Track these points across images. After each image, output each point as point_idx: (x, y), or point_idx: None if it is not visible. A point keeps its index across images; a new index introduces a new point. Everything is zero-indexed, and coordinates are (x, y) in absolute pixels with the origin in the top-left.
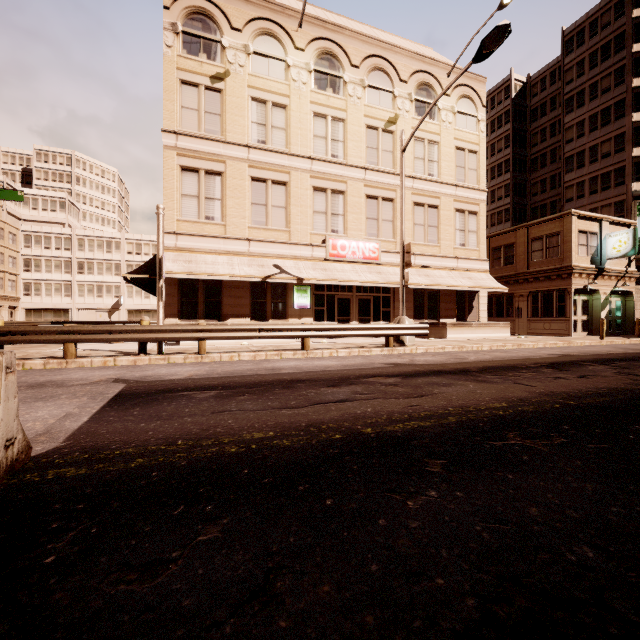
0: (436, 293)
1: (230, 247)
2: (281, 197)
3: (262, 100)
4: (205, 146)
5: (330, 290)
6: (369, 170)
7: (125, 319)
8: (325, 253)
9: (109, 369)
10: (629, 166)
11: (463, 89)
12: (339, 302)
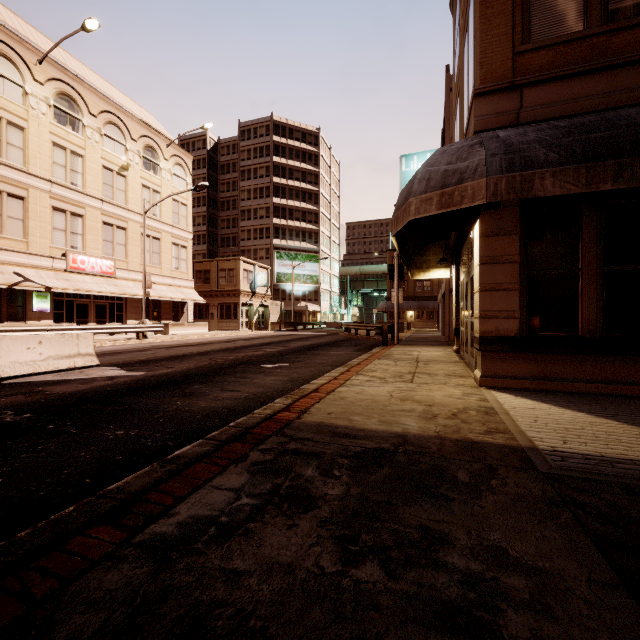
0: (159, 302)
1: None
2: (18, 210)
3: None
4: None
5: (70, 296)
6: (106, 202)
7: None
8: (66, 265)
9: None
10: (272, 228)
11: (178, 159)
12: (78, 307)
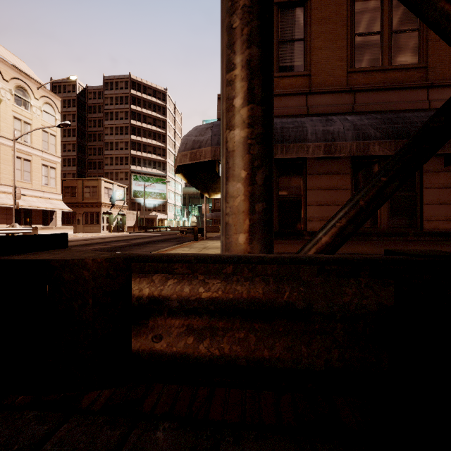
0: (30, 210)
1: None
2: None
3: None
4: None
5: None
6: None
7: None
8: None
9: None
10: (130, 157)
11: (47, 99)
12: None
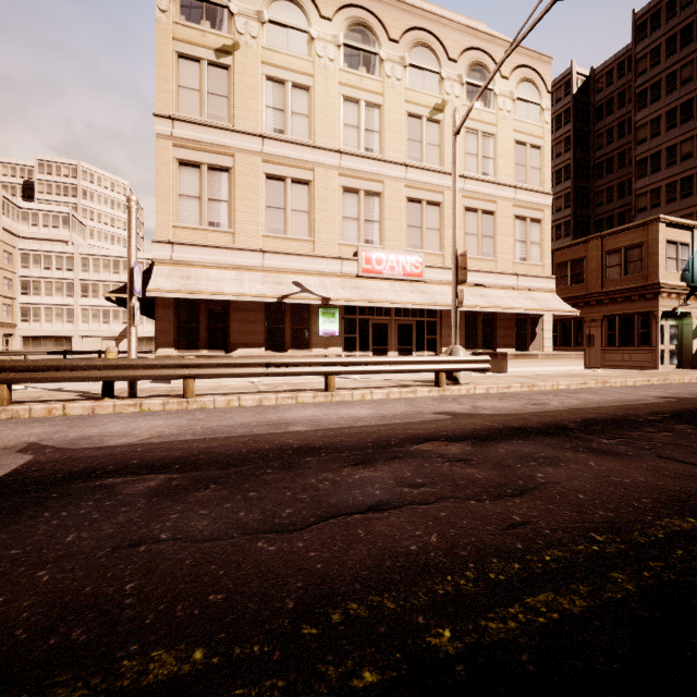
0: (492, 317)
1: (239, 260)
2: (303, 199)
3: (279, 80)
4: (208, 135)
5: (363, 313)
6: (411, 167)
7: None
8: (357, 268)
9: (43, 423)
10: None
11: (524, 71)
12: (374, 328)
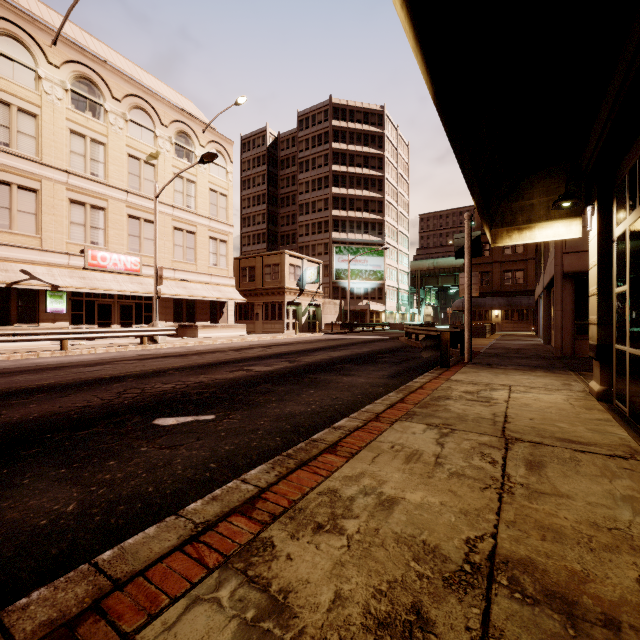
0: (194, 301)
1: None
2: (30, 203)
3: (5, 102)
4: None
5: (90, 296)
6: (131, 193)
7: None
8: (84, 262)
9: None
10: (331, 221)
11: (216, 145)
12: (100, 307)
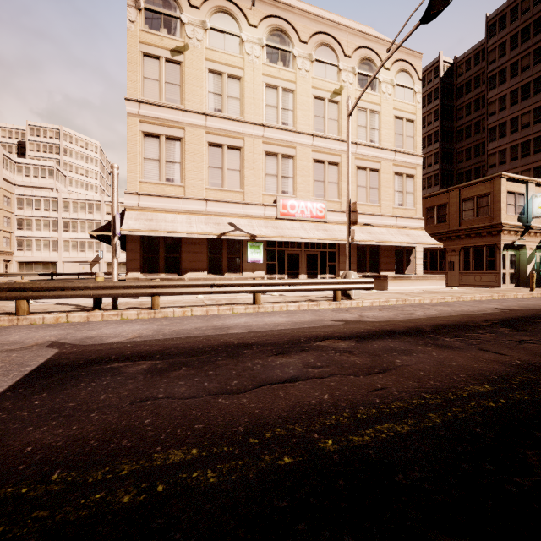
0: (377, 248)
1: (189, 207)
2: (236, 161)
3: (218, 72)
4: (166, 114)
5: (281, 246)
6: (316, 137)
7: (104, 270)
8: (276, 212)
9: (56, 327)
10: None
11: (401, 64)
12: (289, 257)
